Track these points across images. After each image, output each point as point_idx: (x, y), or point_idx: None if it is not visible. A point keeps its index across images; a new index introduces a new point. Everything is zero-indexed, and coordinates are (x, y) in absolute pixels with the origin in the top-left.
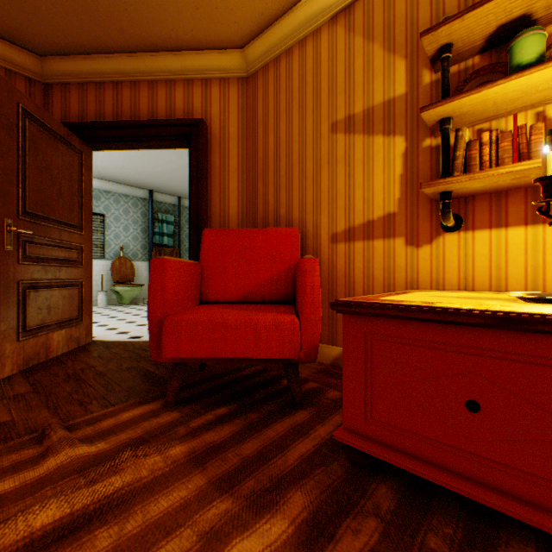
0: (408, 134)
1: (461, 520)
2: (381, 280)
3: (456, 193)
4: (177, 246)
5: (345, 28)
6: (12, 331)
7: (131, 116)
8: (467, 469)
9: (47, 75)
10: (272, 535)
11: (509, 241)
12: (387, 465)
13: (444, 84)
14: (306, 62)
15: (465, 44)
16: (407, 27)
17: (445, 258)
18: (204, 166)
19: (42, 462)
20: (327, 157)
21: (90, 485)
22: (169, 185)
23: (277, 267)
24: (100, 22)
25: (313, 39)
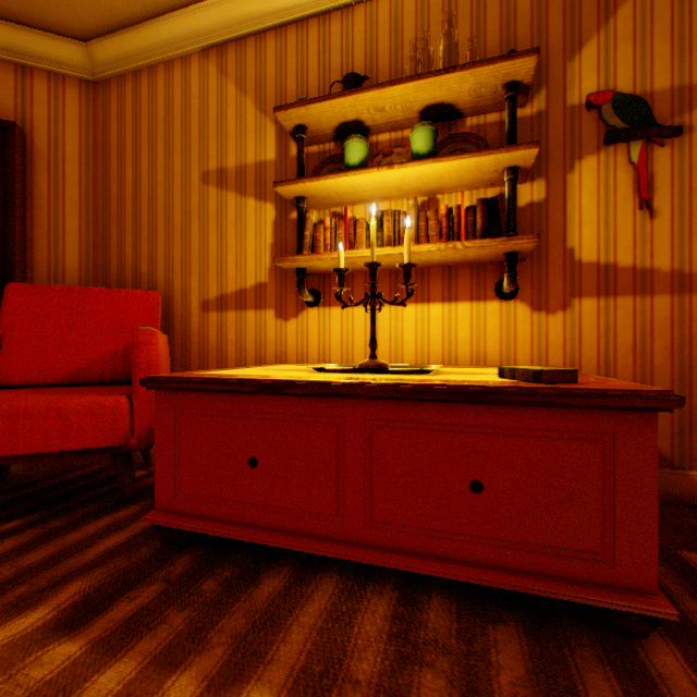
0: (278, 203)
1: (245, 563)
2: (254, 354)
3: (313, 270)
4: None
5: (218, 68)
6: None
7: None
8: (251, 518)
9: None
10: (24, 625)
11: (355, 319)
12: (204, 536)
13: (300, 164)
14: (174, 90)
15: (318, 130)
16: (278, 92)
17: (309, 332)
18: (20, 190)
19: None
20: (198, 210)
21: None
22: None
23: (126, 339)
24: None
25: (183, 65)
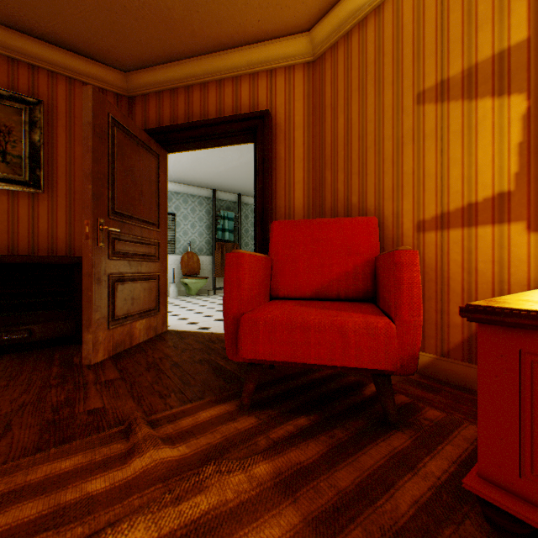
0: (531, 90)
1: None
2: (489, 276)
3: None
4: (237, 241)
5: None
6: (104, 320)
7: (200, 116)
8: None
9: (130, 89)
10: None
11: None
12: None
13: None
14: (383, 30)
15: None
16: None
17: None
18: (269, 158)
19: (129, 462)
20: (411, 133)
21: (176, 503)
22: (230, 183)
23: (352, 261)
24: (174, 30)
25: (392, 2)
